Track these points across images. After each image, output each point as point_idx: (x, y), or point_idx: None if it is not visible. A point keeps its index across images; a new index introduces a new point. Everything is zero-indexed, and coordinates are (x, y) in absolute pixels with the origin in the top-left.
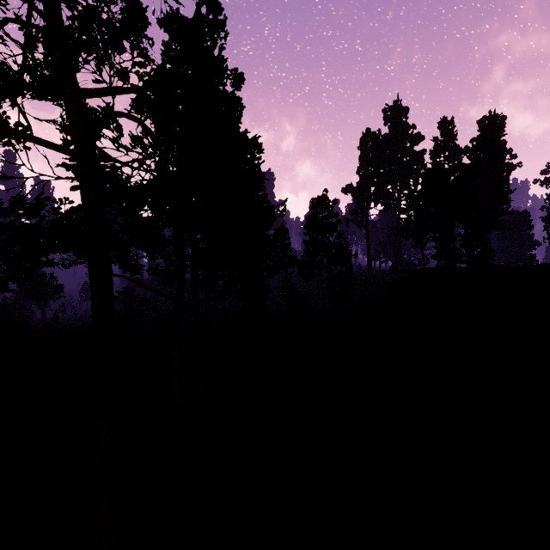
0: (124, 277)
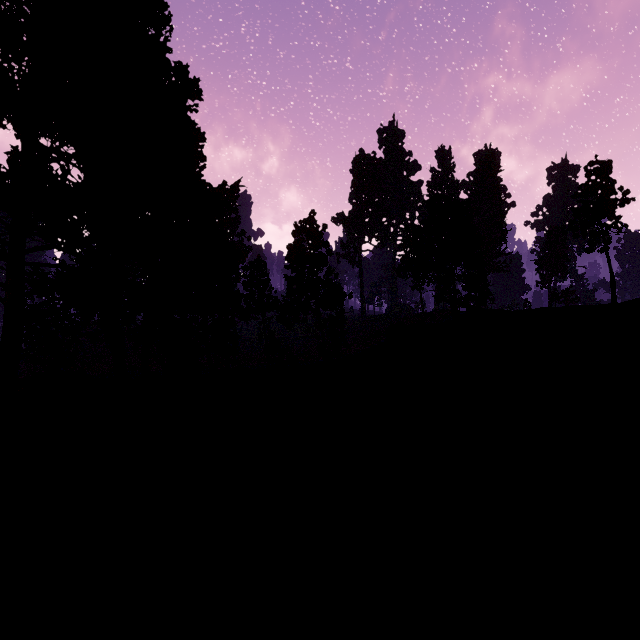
0: None
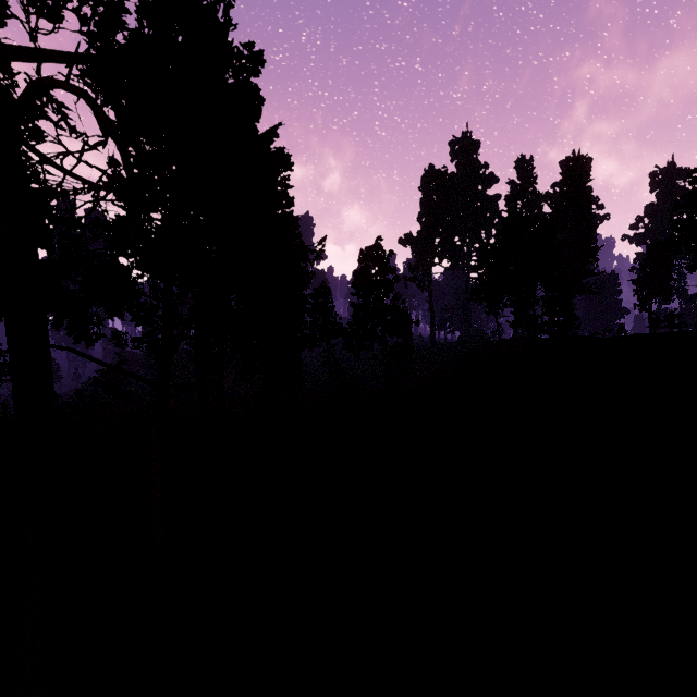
0: (65, 348)
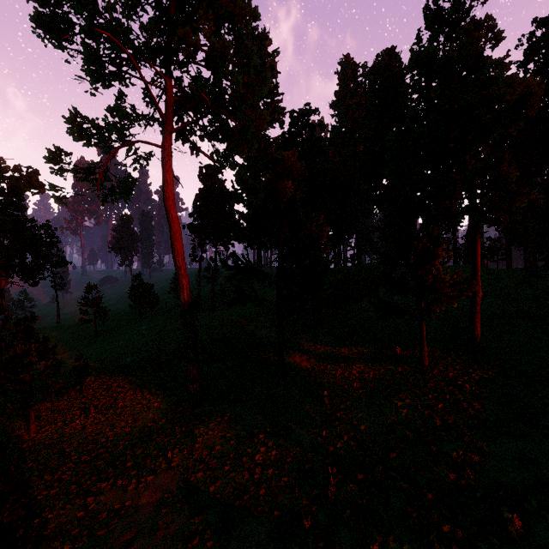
0: None
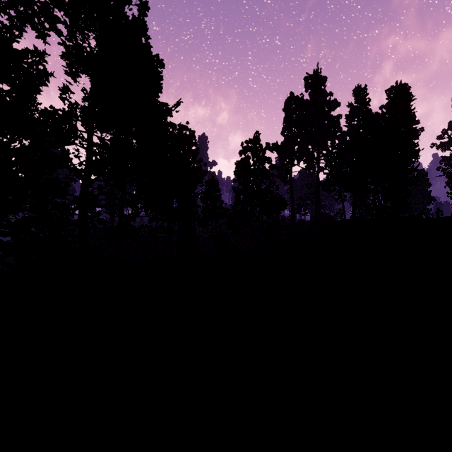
0: None
